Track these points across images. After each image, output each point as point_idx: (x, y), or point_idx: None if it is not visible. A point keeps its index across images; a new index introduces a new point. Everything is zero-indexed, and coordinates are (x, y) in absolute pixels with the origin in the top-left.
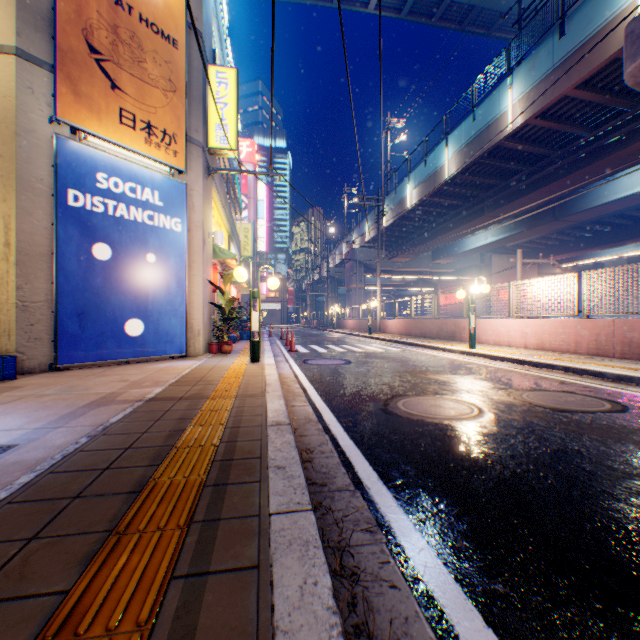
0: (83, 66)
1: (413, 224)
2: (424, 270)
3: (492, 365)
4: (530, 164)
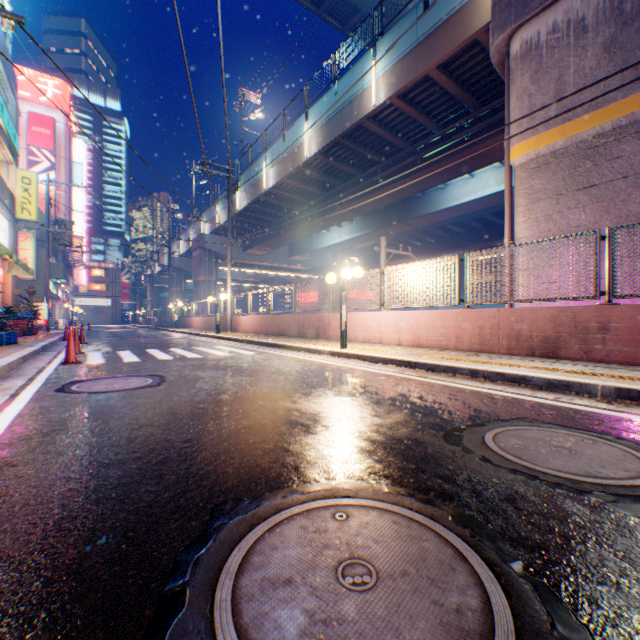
0: None
1: (271, 211)
2: (282, 266)
3: (378, 371)
4: (386, 157)
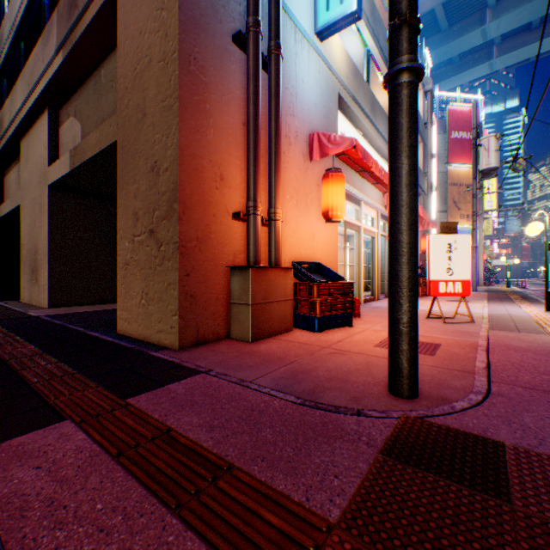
0: (451, 208)
1: None
2: None
3: None
4: None
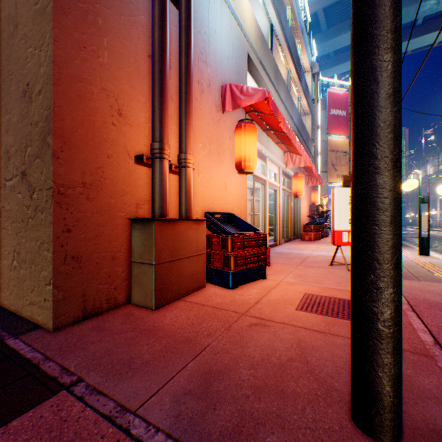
0: (330, 169)
1: None
2: None
3: None
4: None
